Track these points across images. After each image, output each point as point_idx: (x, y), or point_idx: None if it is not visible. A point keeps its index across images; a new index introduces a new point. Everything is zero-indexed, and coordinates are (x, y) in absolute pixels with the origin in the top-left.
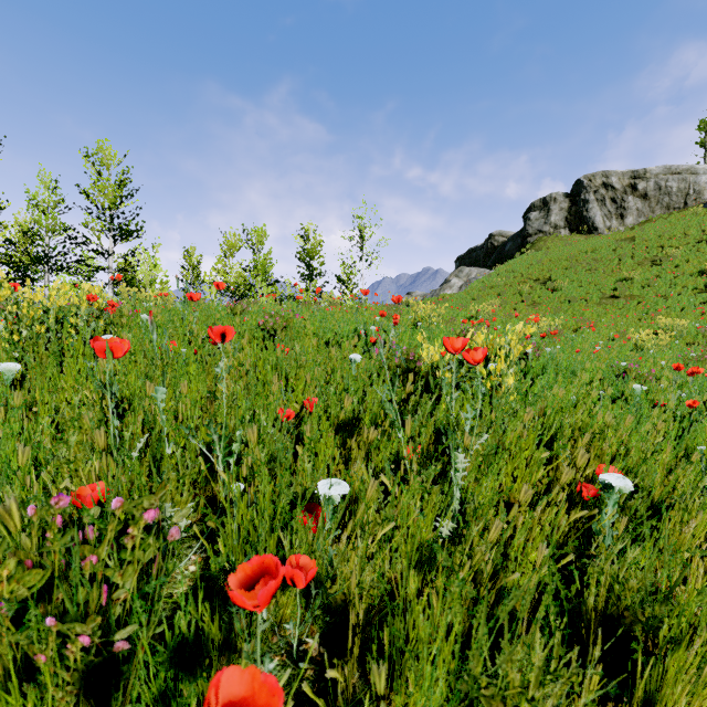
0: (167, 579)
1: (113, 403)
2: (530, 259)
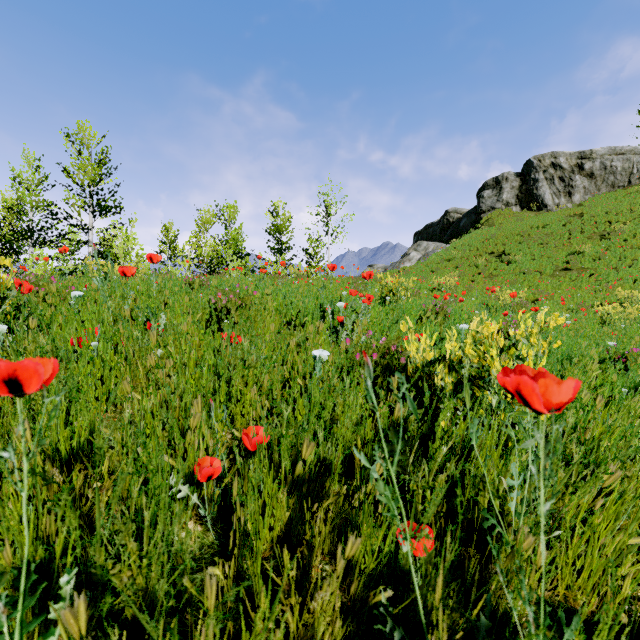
0: None
1: None
2: (485, 233)
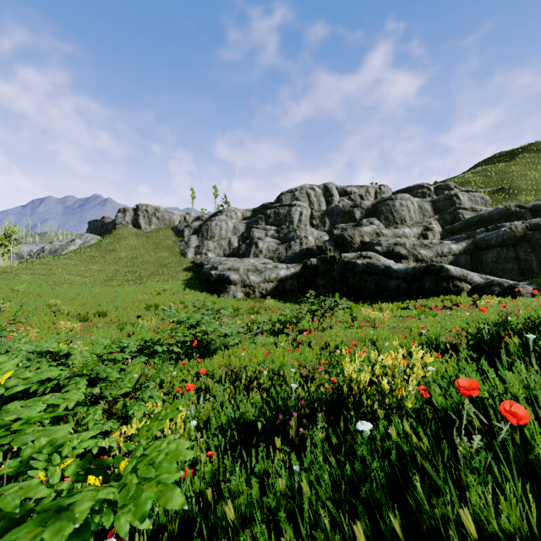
0: None
1: None
2: (108, 239)
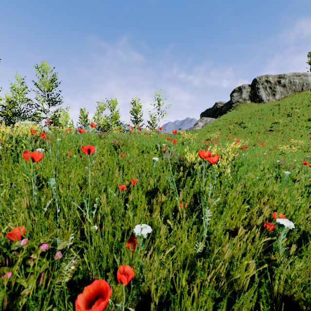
0: (53, 282)
1: (34, 183)
2: (233, 113)
